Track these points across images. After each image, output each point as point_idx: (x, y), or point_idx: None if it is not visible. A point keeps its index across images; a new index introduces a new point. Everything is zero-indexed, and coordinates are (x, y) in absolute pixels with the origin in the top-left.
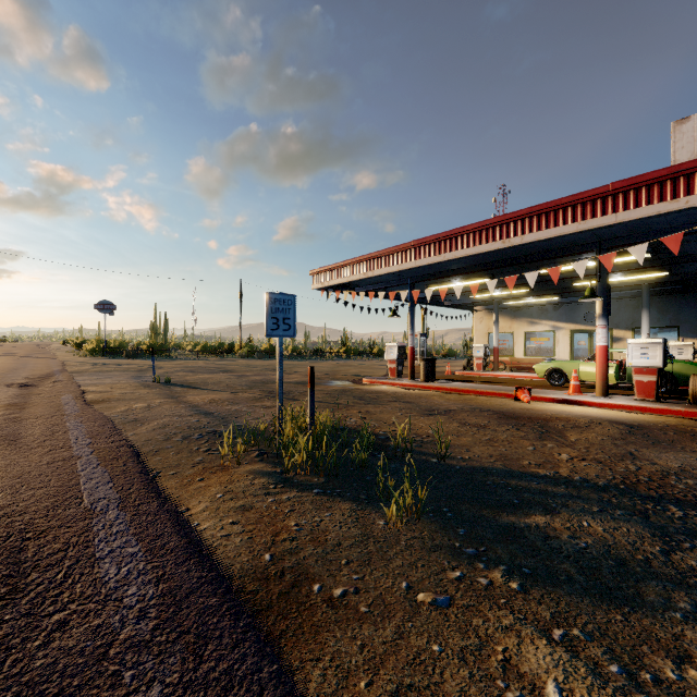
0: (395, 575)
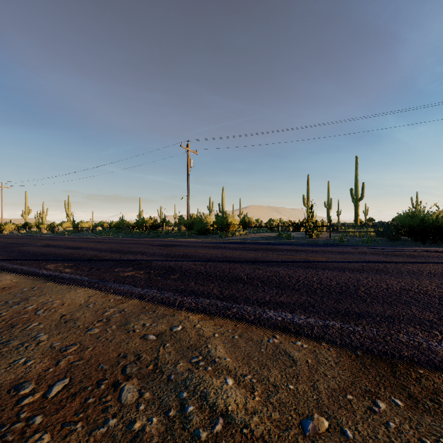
0: (366, 442)
